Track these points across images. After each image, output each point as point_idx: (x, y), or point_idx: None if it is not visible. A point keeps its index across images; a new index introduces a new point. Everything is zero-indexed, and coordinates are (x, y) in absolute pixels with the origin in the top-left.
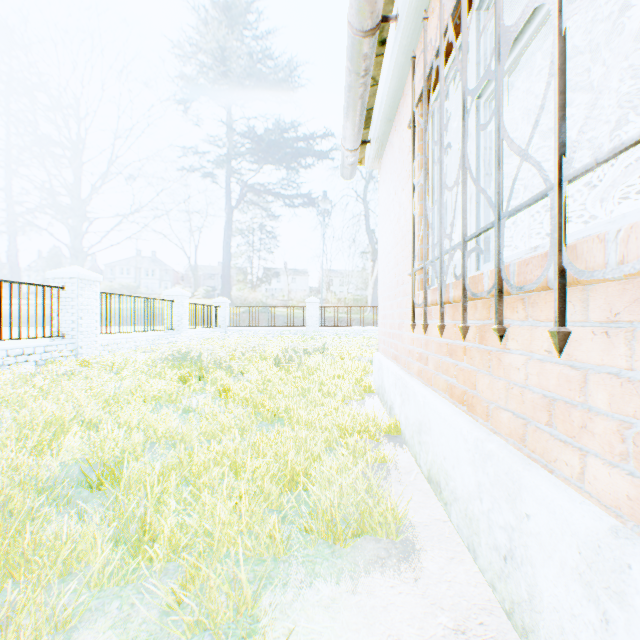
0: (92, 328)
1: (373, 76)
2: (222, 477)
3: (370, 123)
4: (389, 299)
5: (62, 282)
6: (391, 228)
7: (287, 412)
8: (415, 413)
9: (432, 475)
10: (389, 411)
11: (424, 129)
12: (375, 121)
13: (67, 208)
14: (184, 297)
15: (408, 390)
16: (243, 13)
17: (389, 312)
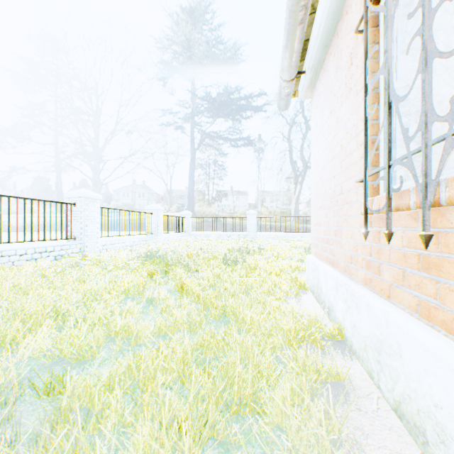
0: (94, 233)
1: (312, 2)
2: (164, 397)
3: (305, 55)
4: (323, 208)
5: (74, 200)
6: (325, 145)
7: (233, 309)
8: (370, 327)
9: (405, 412)
10: (327, 311)
11: (387, 12)
12: (311, 49)
13: (89, 153)
14: (159, 210)
15: (357, 299)
16: (202, 11)
17: (322, 220)
